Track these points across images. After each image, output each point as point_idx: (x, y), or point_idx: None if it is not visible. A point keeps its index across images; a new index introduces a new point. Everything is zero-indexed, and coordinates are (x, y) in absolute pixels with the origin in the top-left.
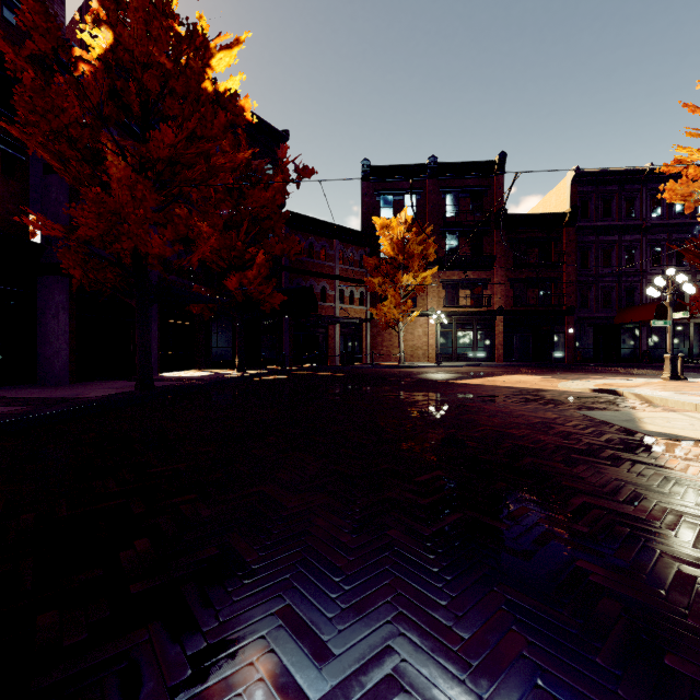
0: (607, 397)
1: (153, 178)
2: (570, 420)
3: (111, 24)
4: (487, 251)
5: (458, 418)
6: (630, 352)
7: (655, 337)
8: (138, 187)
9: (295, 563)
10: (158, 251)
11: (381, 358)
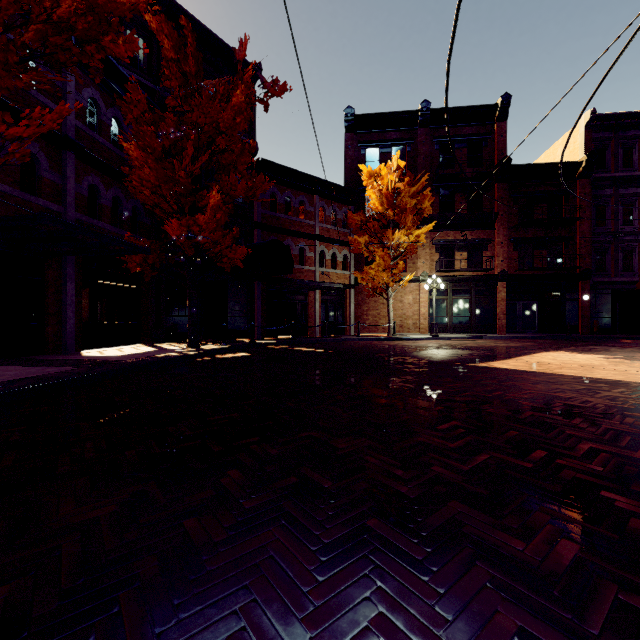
0: None
1: None
2: None
3: None
4: (486, 207)
5: None
6: None
7: None
8: None
9: None
10: None
11: (366, 328)
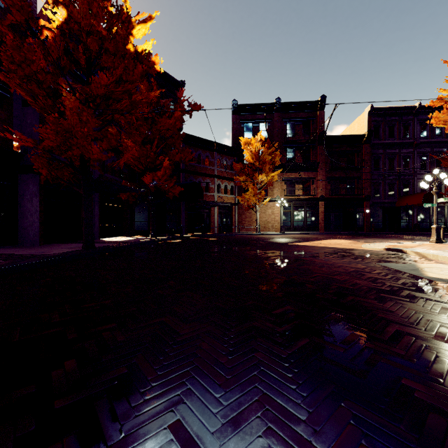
0: (396, 254)
1: (94, 108)
2: (374, 269)
3: (65, 5)
4: (313, 159)
5: (298, 268)
6: (406, 225)
7: (422, 215)
8: (83, 114)
9: (185, 381)
10: (96, 156)
11: (244, 228)
